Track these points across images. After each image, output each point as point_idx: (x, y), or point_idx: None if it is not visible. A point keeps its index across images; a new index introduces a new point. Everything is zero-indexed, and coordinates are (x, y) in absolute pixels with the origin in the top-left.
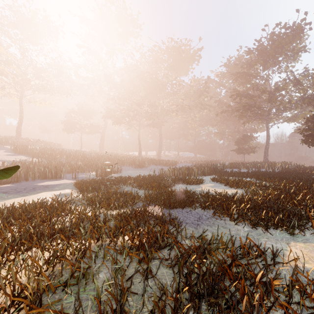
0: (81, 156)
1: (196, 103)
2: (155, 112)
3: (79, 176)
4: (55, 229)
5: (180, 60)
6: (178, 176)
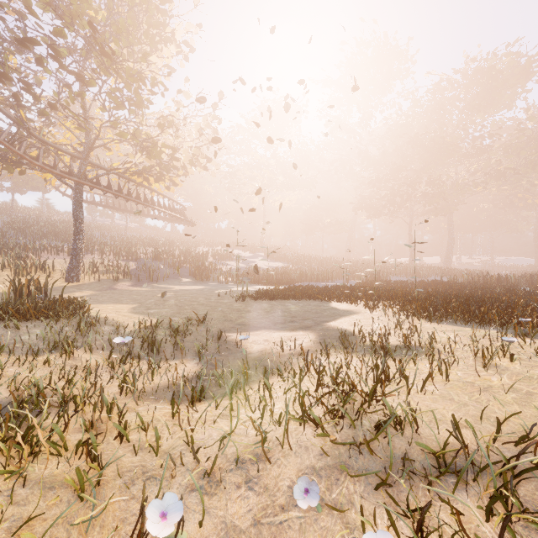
0: (335, 262)
1: (532, 160)
2: (439, 191)
3: (346, 282)
4: (384, 292)
5: (494, 87)
6: (478, 282)
